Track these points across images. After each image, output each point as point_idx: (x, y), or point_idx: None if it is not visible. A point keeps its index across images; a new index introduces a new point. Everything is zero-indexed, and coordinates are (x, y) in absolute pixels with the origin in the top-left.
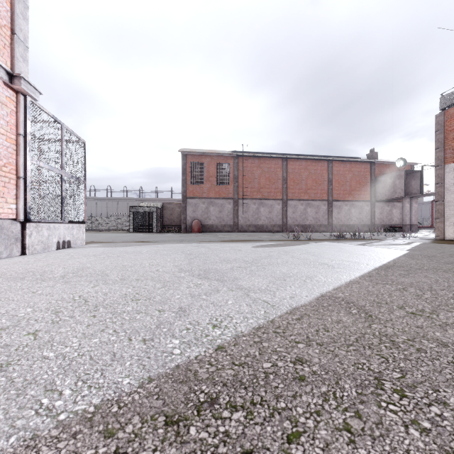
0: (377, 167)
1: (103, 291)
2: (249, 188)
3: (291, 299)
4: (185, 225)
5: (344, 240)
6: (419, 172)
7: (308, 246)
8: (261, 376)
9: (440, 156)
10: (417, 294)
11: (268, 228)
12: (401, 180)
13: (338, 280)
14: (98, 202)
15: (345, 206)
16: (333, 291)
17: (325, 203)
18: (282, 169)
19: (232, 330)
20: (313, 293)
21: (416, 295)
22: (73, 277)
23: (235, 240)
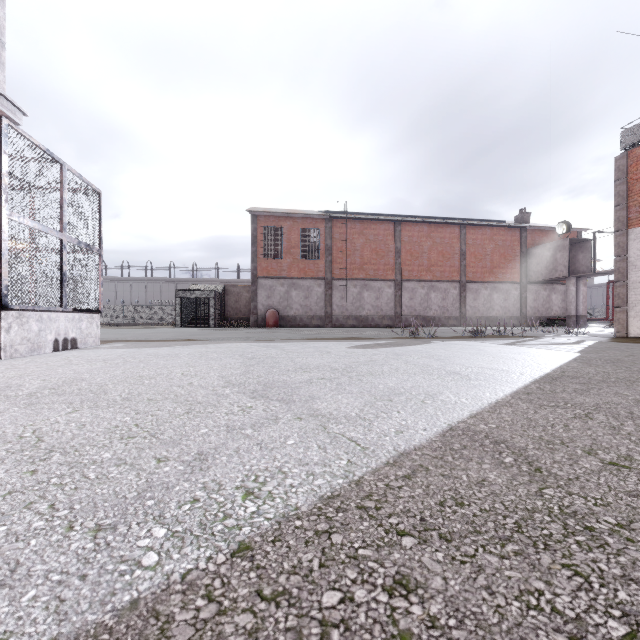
0: (530, 234)
1: (81, 421)
2: (347, 264)
3: (397, 434)
4: (256, 317)
5: (483, 337)
6: (589, 241)
7: (430, 346)
8: (312, 634)
9: (621, 216)
10: (611, 424)
11: (375, 321)
12: (563, 253)
13: (476, 400)
14: (134, 284)
15: (484, 290)
16: (469, 421)
17: (455, 285)
18: (395, 236)
19: (279, 502)
20: (437, 423)
21: (609, 427)
22: (48, 395)
23: (325, 338)
